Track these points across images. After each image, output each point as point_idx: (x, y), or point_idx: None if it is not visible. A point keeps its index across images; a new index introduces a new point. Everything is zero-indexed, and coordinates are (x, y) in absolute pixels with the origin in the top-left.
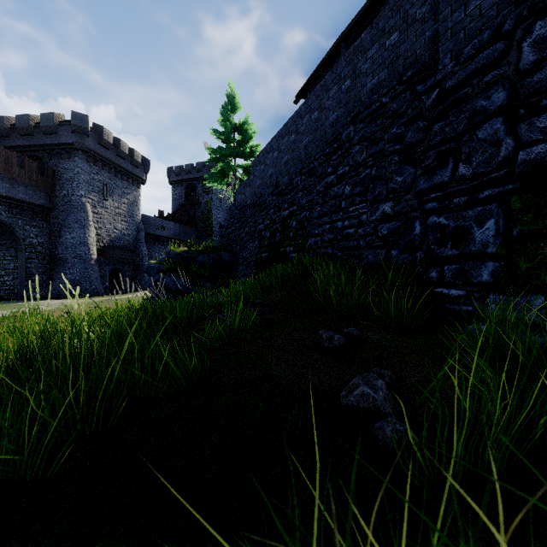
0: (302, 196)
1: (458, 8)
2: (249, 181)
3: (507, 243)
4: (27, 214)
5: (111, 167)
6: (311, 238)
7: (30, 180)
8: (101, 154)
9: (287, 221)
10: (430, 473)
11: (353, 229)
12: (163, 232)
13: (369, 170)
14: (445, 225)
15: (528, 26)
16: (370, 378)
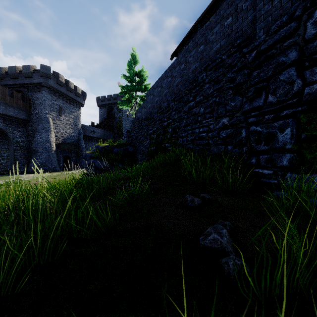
0: (175, 113)
1: (268, 3)
2: (144, 105)
3: (298, 142)
4: (15, 124)
5: (64, 97)
6: (180, 138)
7: (16, 104)
8: (58, 89)
9: (166, 128)
10: (259, 294)
11: (205, 133)
12: (94, 135)
13: (215, 98)
14: (260, 131)
15: (310, 13)
16: (218, 228)
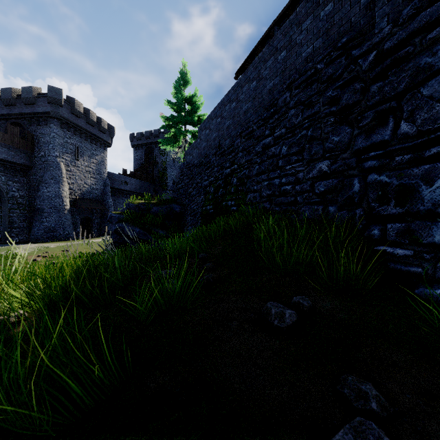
0: (242, 156)
1: None
2: (196, 144)
3: None
4: (10, 172)
5: (82, 133)
6: (250, 193)
7: (12, 143)
8: (73, 121)
9: (229, 178)
10: None
11: (290, 186)
12: (126, 187)
13: (305, 131)
14: (387, 183)
15: None
16: (367, 433)
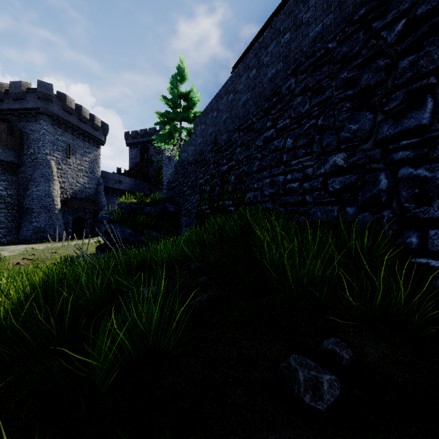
0: (240, 151)
1: None
2: (192, 140)
3: None
4: None
5: (74, 130)
6: (250, 192)
7: None
8: (64, 118)
9: (226, 176)
10: None
11: (297, 183)
12: (121, 186)
13: (314, 120)
14: (428, 177)
15: None
16: None
